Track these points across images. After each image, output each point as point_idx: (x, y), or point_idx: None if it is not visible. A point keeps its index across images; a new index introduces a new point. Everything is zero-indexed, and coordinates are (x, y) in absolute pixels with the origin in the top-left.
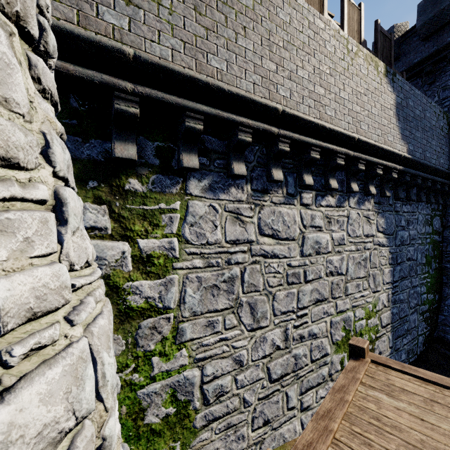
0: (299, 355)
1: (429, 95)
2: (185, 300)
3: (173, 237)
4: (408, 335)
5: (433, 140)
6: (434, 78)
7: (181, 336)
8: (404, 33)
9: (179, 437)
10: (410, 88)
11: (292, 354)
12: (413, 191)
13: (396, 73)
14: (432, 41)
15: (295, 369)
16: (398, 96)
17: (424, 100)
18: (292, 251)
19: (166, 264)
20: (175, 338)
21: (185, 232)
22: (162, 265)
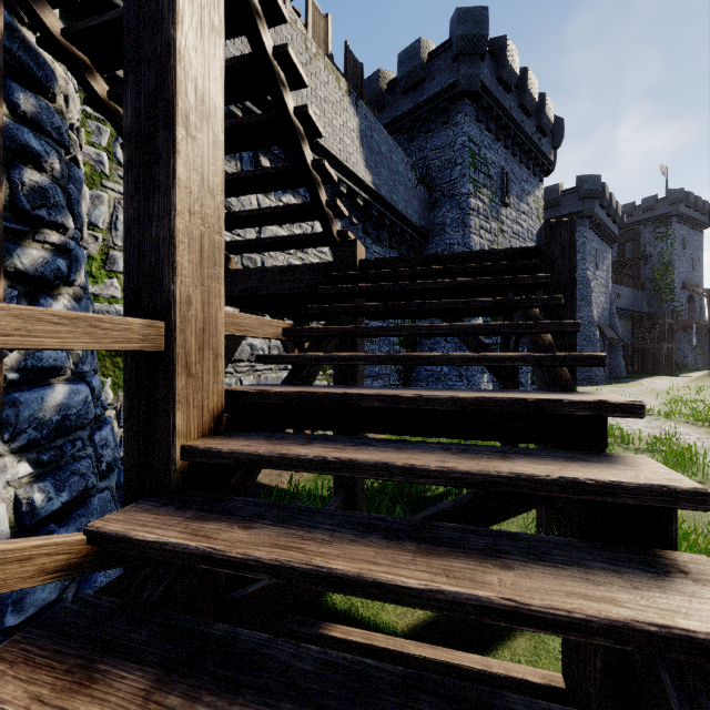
0: (256, 347)
1: (409, 154)
2: (117, 227)
3: (102, 150)
4: (379, 379)
5: (400, 187)
6: (412, 137)
7: (112, 264)
8: (389, 82)
9: (110, 374)
10: (376, 122)
11: (248, 342)
12: (383, 233)
13: (360, 98)
14: (410, 97)
15: (252, 360)
16: (362, 123)
17: (391, 142)
18: (247, 233)
19: (93, 176)
20: (105, 263)
21: (118, 152)
22: (88, 175)
